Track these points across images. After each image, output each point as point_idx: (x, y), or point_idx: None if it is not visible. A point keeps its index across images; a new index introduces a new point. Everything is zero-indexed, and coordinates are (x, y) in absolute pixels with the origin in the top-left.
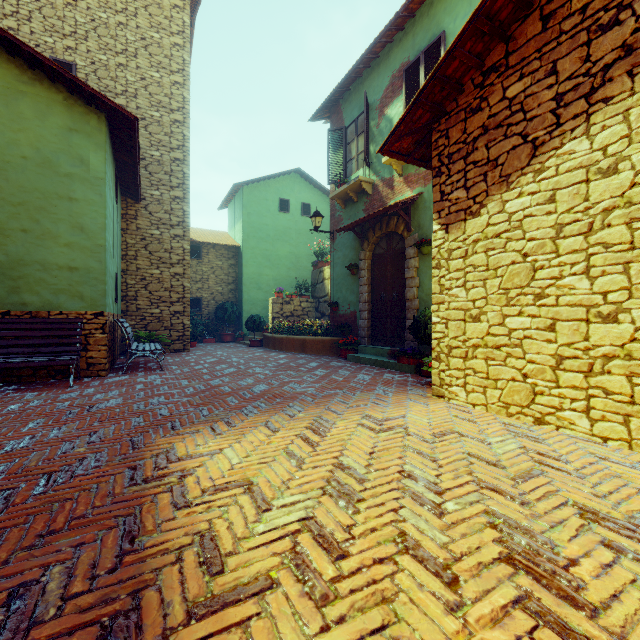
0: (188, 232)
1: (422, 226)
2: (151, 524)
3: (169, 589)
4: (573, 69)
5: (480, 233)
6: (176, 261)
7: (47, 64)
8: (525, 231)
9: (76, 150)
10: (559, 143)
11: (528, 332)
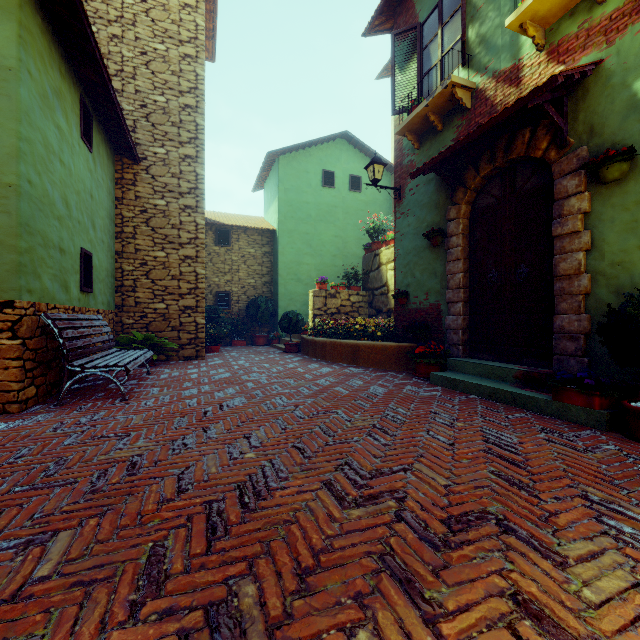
0: (202, 202)
1: (600, 128)
2: None
3: None
4: None
5: None
6: (186, 240)
7: None
8: None
9: None
10: None
11: None
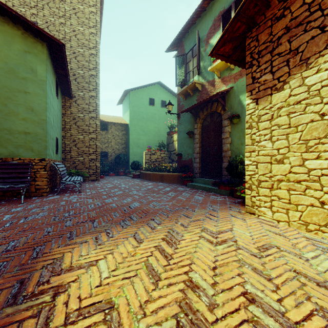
0: (98, 115)
1: (233, 107)
2: None
3: None
4: None
5: (283, 102)
6: (92, 131)
7: (9, 11)
8: (323, 97)
9: (29, 64)
10: None
11: (325, 171)
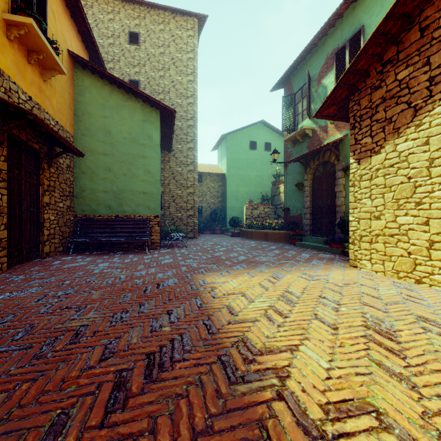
0: (196, 168)
1: (347, 157)
2: (206, 301)
3: (219, 317)
4: (440, 61)
5: (380, 164)
6: (190, 185)
7: (135, 90)
8: (409, 163)
9: (146, 131)
10: (431, 108)
11: (411, 226)
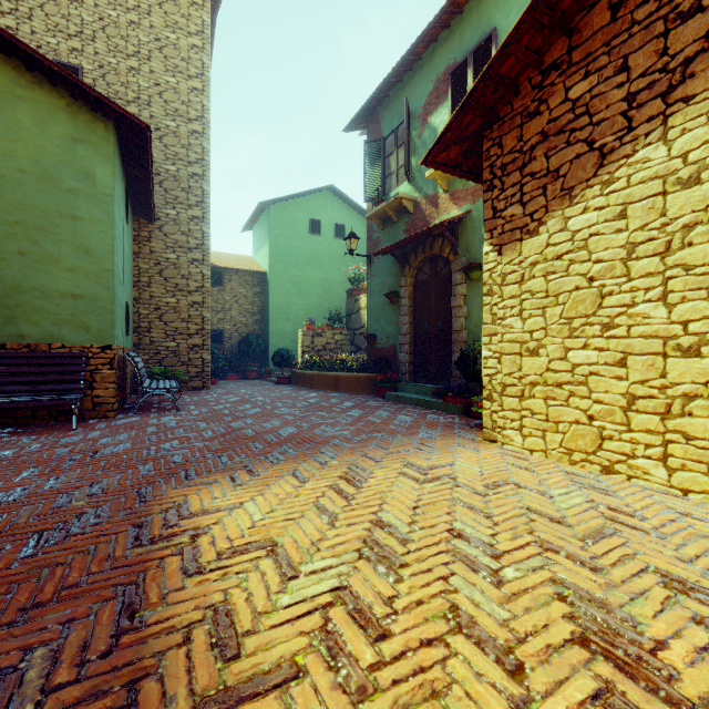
0: (208, 256)
1: (470, 248)
2: (156, 595)
3: (173, 679)
4: (647, 64)
5: (538, 255)
6: (194, 288)
7: (47, 65)
8: (591, 252)
9: (80, 162)
10: (631, 150)
11: (594, 368)
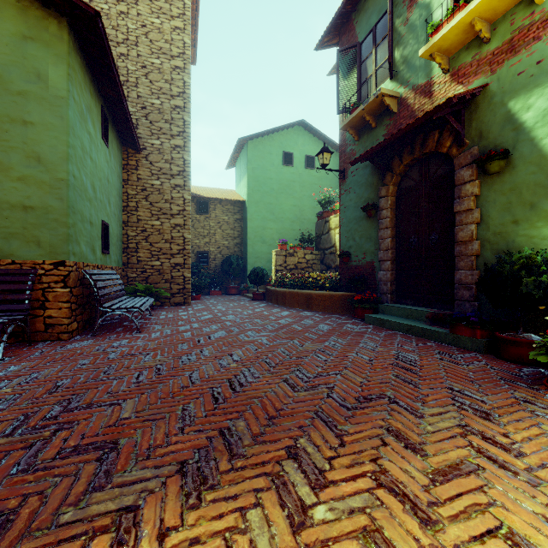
0: (188, 182)
1: (486, 133)
2: None
3: None
4: None
5: None
6: (176, 212)
7: None
8: None
9: (32, 63)
10: None
11: None
